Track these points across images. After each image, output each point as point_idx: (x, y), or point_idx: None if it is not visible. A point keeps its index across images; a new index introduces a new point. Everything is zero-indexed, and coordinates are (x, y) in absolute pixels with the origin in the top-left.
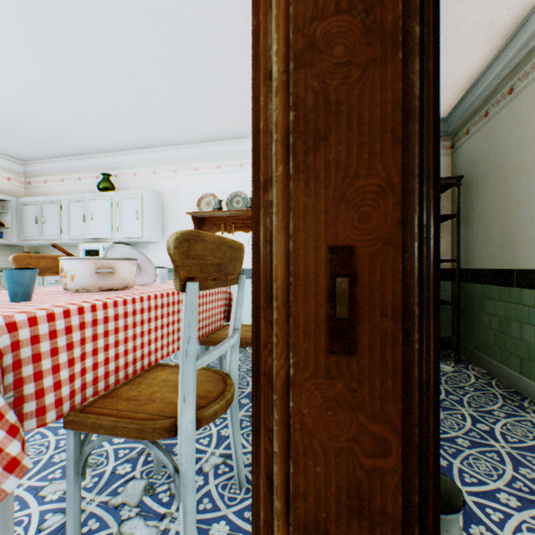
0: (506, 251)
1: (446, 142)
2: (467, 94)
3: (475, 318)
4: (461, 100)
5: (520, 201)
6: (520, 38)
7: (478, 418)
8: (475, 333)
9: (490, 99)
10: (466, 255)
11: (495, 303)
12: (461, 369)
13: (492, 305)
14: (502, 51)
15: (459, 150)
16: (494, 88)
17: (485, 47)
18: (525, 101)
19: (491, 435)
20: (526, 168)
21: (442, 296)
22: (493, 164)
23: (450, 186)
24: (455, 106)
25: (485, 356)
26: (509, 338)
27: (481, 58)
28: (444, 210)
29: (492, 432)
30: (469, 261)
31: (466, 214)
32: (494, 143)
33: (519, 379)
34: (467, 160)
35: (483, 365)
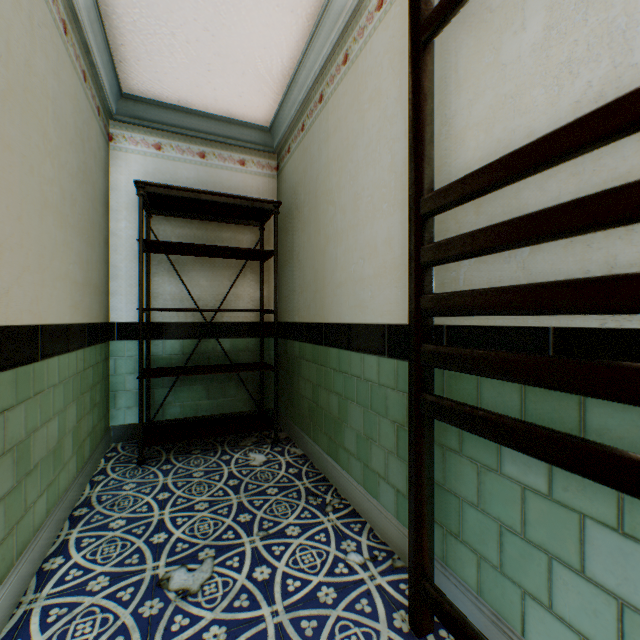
0: (318, 300)
1: (273, 161)
2: (286, 98)
3: (295, 385)
4: (281, 105)
5: (328, 237)
6: (326, 27)
7: (263, 553)
8: (295, 404)
9: (306, 109)
10: (288, 305)
11: (310, 366)
12: (275, 457)
13: (308, 368)
14: (312, 41)
15: (283, 172)
16: (309, 93)
17: (292, 23)
18: (332, 111)
19: (268, 589)
20: (333, 196)
21: (268, 357)
22: (309, 190)
23: (270, 214)
24: (276, 112)
25: (302, 432)
26: (320, 409)
27: (291, 41)
28: (270, 247)
29: (273, 581)
30: (291, 312)
31: (288, 253)
32: (309, 164)
33: (328, 462)
34: (290, 185)
35: (301, 444)
